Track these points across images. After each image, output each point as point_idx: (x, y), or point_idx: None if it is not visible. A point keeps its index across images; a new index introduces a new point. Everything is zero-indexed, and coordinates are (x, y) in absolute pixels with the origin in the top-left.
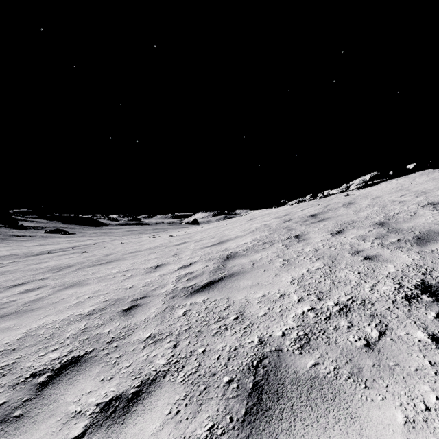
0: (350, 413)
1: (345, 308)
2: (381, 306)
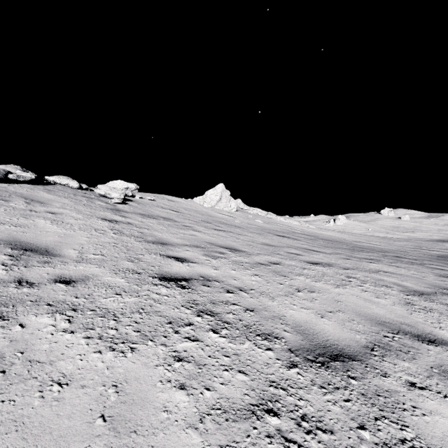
0: (305, 322)
1: (206, 312)
2: (199, 298)
